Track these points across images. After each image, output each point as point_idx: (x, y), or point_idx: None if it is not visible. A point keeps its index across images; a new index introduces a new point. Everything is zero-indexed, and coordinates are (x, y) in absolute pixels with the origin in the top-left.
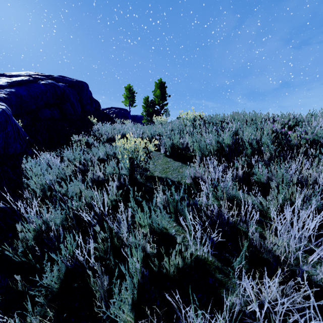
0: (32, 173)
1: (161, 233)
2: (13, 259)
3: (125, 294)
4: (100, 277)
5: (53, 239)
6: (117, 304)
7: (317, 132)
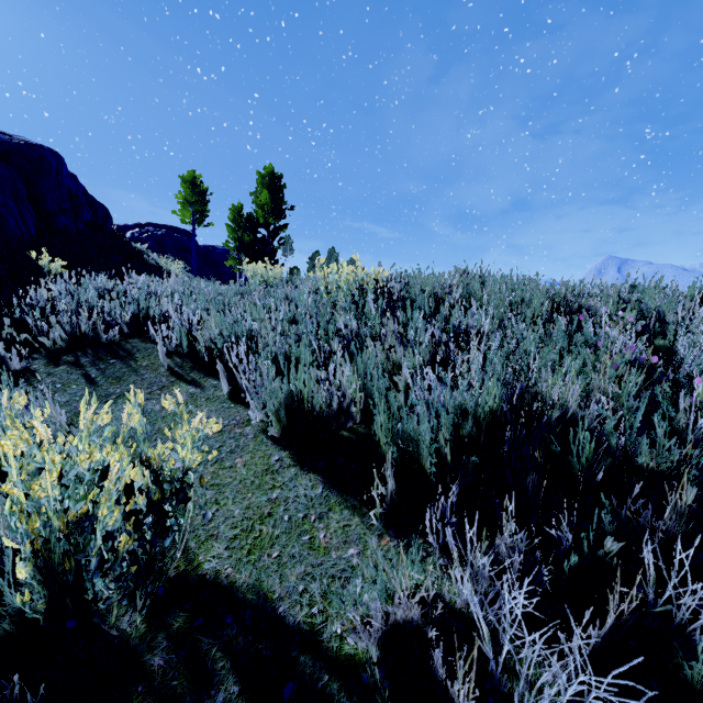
0: None
1: None
2: None
3: None
4: None
5: None
6: None
7: None
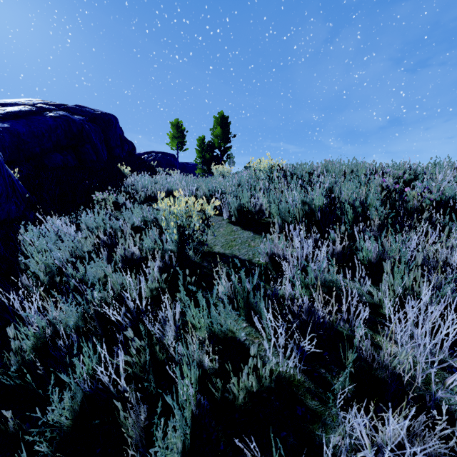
0: (33, 249)
1: (225, 338)
2: (2, 380)
3: (173, 437)
4: (135, 408)
5: (64, 350)
6: (160, 454)
7: (443, 189)
